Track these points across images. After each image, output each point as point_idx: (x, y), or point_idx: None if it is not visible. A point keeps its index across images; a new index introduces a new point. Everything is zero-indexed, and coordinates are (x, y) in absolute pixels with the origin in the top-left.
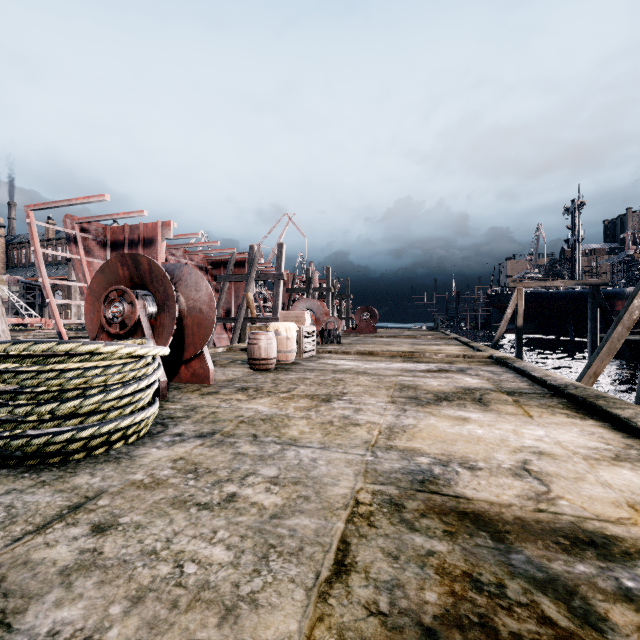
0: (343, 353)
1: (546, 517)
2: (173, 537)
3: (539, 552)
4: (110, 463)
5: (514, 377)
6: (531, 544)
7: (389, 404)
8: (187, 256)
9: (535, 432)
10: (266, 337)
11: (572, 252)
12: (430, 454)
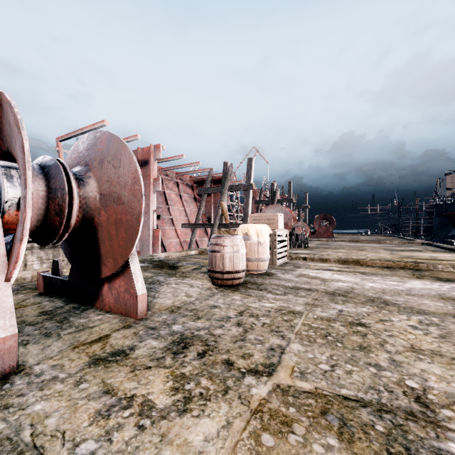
0: (320, 260)
1: None
2: None
3: None
4: None
5: None
6: None
7: None
8: (178, 176)
9: None
10: (231, 242)
11: None
12: None
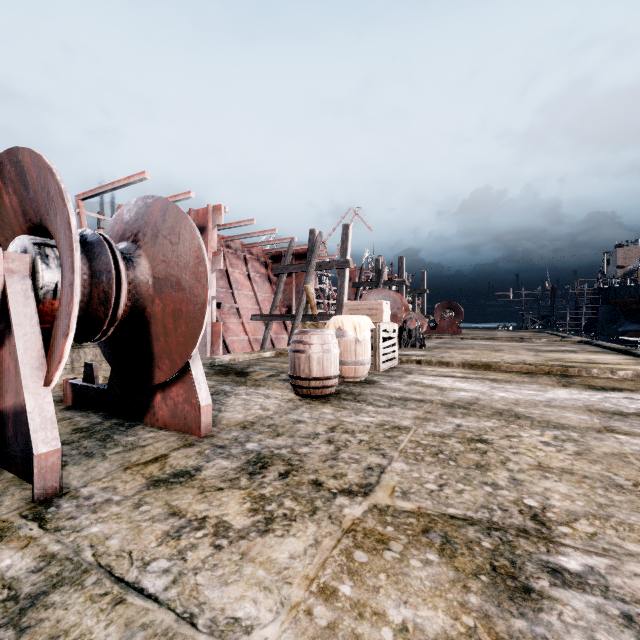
0: (439, 364)
1: None
2: None
3: None
4: None
5: None
6: None
7: None
8: (245, 249)
9: None
10: (320, 340)
11: None
12: None
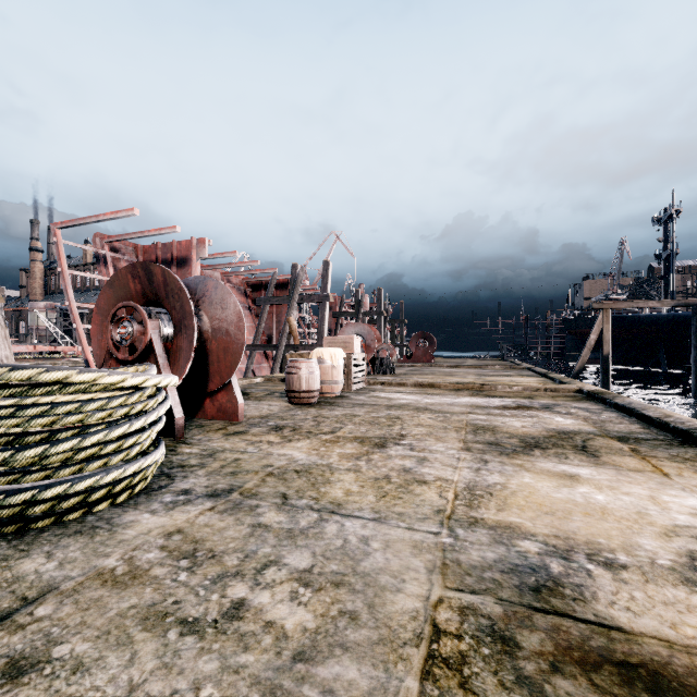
0: (398, 385)
1: None
2: None
3: None
4: (81, 536)
5: (619, 417)
6: None
7: (463, 452)
8: (225, 278)
9: (684, 501)
10: (307, 365)
11: (664, 269)
12: (537, 535)
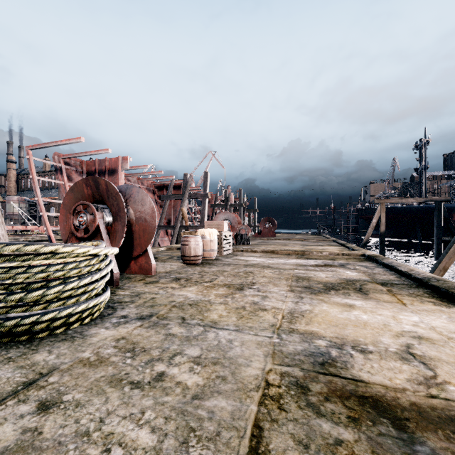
0: (252, 251)
1: (439, 403)
2: (106, 417)
3: (442, 444)
4: (66, 341)
5: (384, 271)
6: (432, 434)
7: (289, 292)
8: (140, 182)
9: (411, 318)
10: (195, 240)
11: (420, 177)
12: (326, 337)
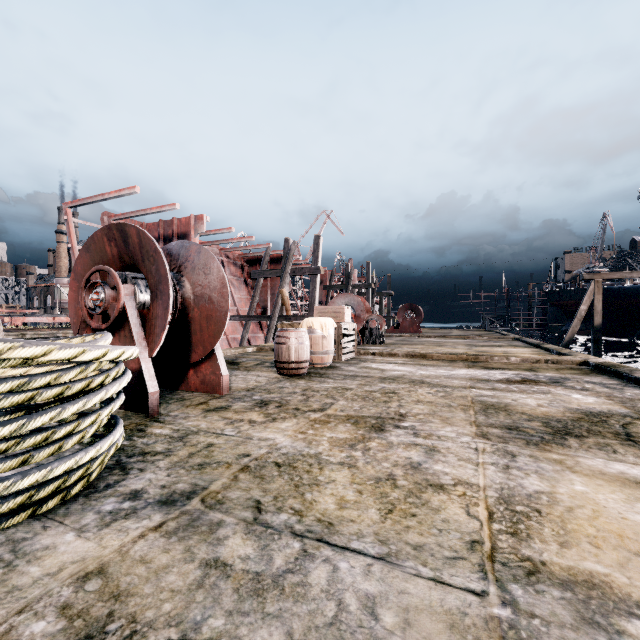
0: (389, 355)
1: None
2: None
3: None
4: None
5: None
6: None
7: (479, 440)
8: (223, 253)
9: None
10: (296, 335)
11: None
12: None
